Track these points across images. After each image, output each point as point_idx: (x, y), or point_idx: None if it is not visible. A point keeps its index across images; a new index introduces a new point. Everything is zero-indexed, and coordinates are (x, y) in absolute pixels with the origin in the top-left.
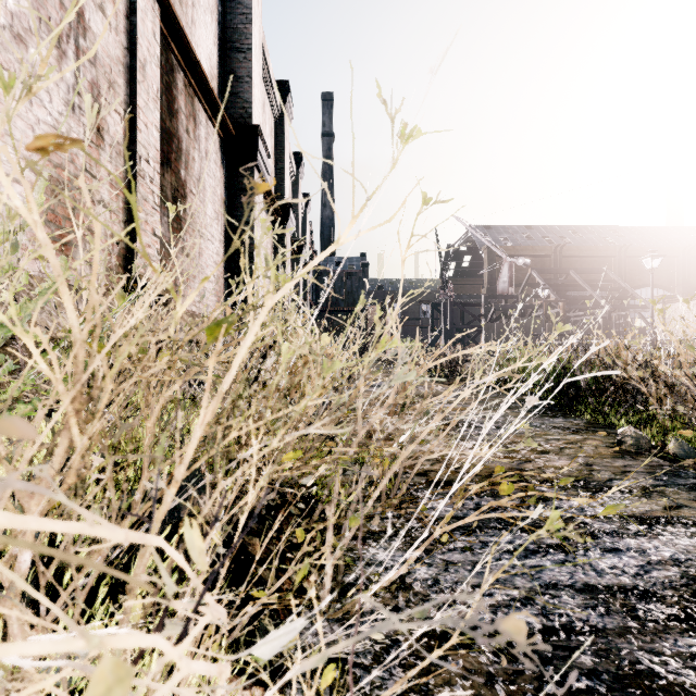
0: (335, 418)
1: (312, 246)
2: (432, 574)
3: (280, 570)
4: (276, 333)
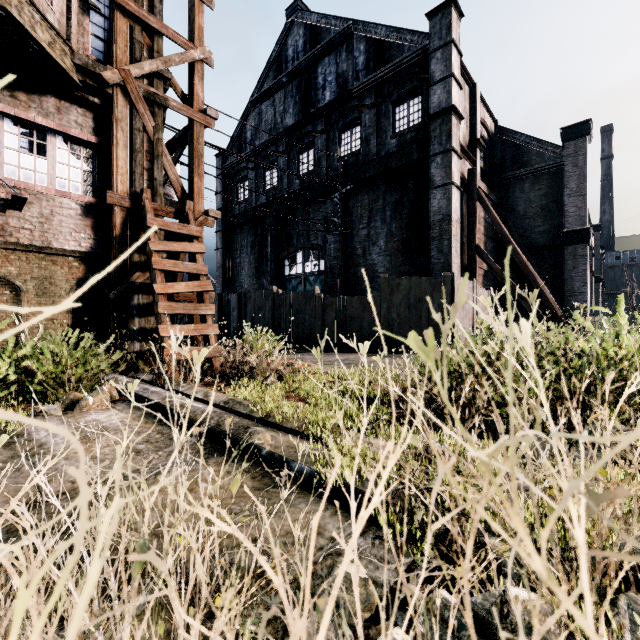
0: None
1: None
2: None
3: None
4: None
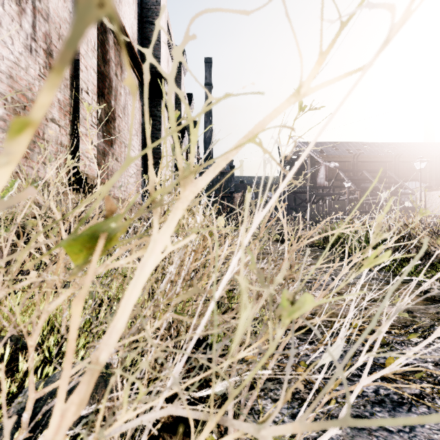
0: (227, 285)
1: (198, 155)
2: (318, 431)
3: (184, 435)
4: (182, 221)
